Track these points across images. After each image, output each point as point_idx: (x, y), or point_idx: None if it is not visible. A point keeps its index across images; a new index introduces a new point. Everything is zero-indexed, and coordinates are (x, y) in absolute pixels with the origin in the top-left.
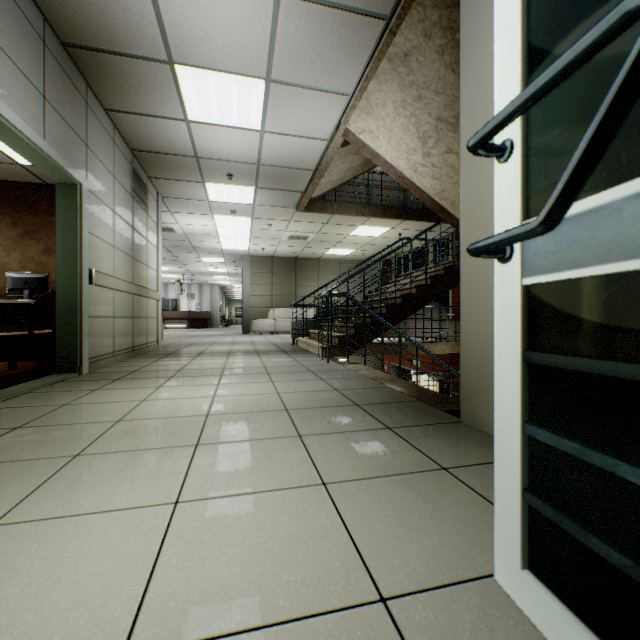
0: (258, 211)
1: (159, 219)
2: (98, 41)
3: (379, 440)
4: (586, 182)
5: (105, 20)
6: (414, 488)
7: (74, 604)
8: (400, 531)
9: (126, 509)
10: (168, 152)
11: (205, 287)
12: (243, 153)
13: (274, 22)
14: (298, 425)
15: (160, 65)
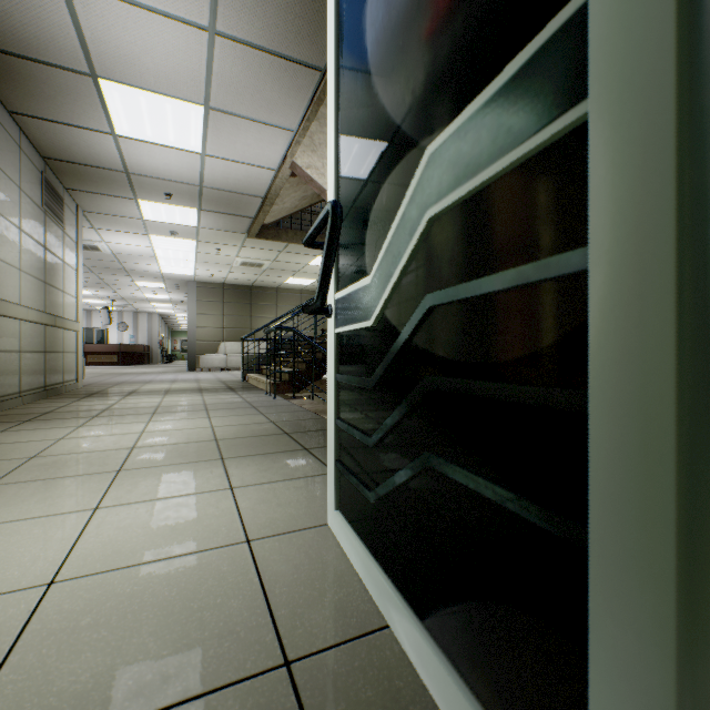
0: (204, 234)
1: (79, 237)
2: (2, 42)
3: (293, 458)
4: (352, 277)
5: (12, 24)
6: (304, 485)
7: (8, 566)
8: (279, 509)
9: (48, 516)
10: (91, 164)
11: (141, 316)
12: (183, 173)
13: (210, 56)
14: (224, 451)
15: (81, 76)
